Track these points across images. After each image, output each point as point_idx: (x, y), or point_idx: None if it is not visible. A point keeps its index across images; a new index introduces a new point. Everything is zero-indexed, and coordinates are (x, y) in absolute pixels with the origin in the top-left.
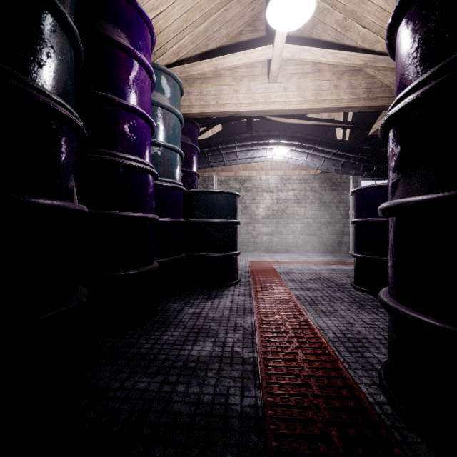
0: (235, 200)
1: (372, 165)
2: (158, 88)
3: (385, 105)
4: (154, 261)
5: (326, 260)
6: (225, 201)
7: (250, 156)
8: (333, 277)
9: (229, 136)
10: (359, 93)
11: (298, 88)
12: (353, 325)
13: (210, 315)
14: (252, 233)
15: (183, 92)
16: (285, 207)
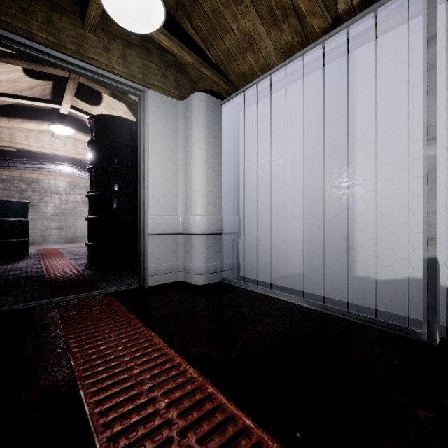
0: (27, 206)
1: None
2: None
3: None
4: None
5: None
6: (19, 206)
7: (38, 166)
8: None
9: (18, 153)
10: None
11: (74, 145)
12: None
13: (14, 267)
14: (40, 227)
15: None
16: (73, 207)
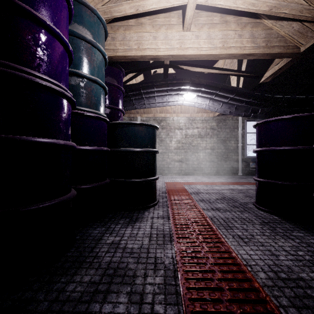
0: (154, 131)
1: (258, 108)
2: (81, 21)
3: (280, 52)
4: (72, 189)
5: (223, 181)
6: (145, 132)
7: (165, 100)
8: (234, 196)
9: (149, 83)
10: (259, 42)
11: (208, 37)
12: (278, 256)
13: (129, 246)
14: (167, 160)
15: (108, 33)
16: (191, 141)
